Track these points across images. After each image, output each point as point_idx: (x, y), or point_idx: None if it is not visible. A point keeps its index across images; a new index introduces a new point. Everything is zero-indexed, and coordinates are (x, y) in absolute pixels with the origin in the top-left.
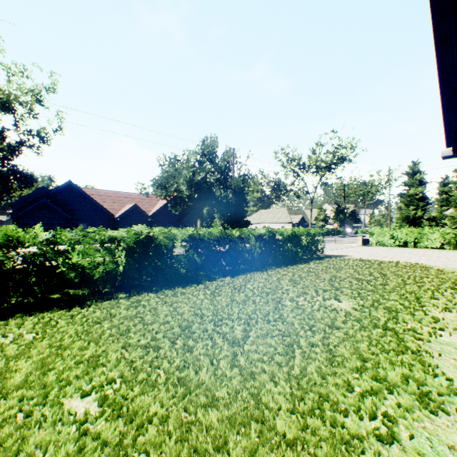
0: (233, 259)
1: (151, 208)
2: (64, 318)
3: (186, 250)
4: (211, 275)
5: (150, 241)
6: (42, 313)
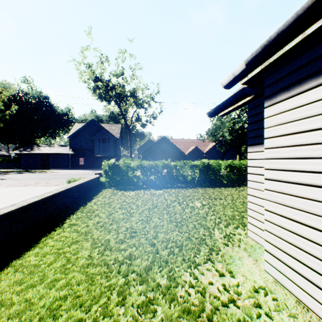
0: None
1: (204, 148)
2: (182, 190)
3: (226, 172)
4: (240, 185)
5: (209, 166)
6: (175, 189)
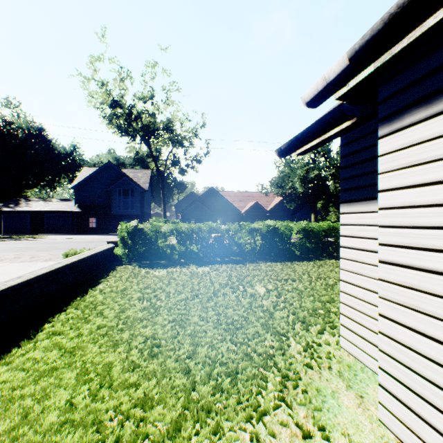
0: (339, 247)
1: (268, 205)
2: (237, 267)
3: (299, 239)
4: (319, 257)
5: (275, 231)
6: (227, 264)
